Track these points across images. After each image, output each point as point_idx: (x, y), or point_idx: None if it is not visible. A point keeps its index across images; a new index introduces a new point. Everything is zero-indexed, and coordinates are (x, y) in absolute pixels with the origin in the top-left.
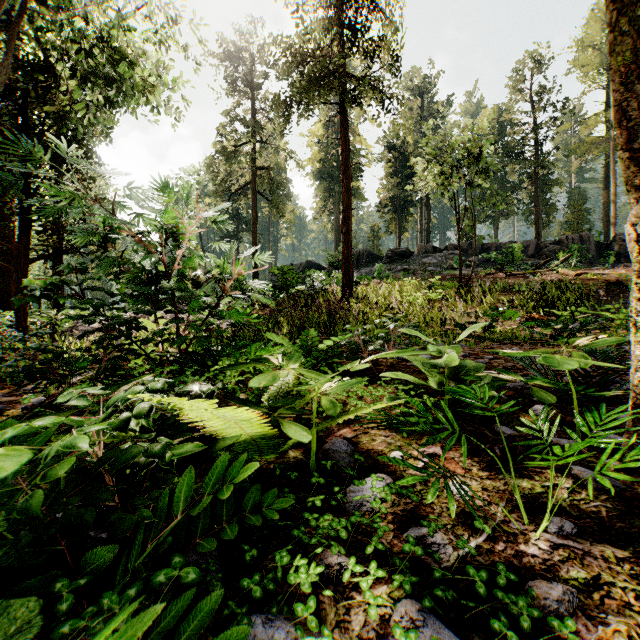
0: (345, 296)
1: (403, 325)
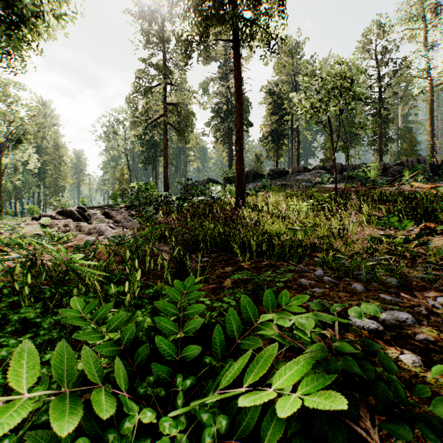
0: (239, 205)
1: None
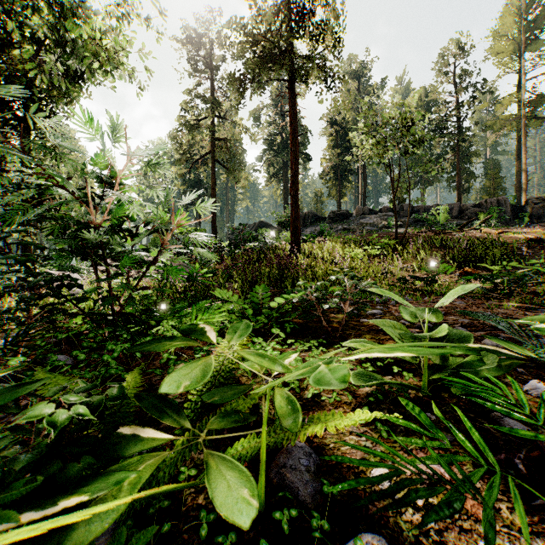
0: (293, 252)
1: (361, 282)
